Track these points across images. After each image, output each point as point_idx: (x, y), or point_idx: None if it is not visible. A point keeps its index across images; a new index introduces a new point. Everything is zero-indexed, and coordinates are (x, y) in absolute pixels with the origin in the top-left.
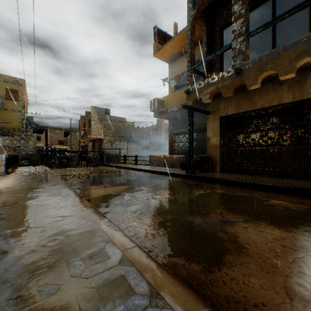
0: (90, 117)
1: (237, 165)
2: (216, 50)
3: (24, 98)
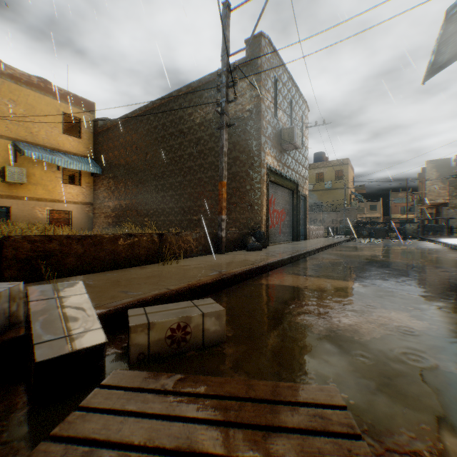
0: (424, 176)
1: None
2: None
3: (343, 179)
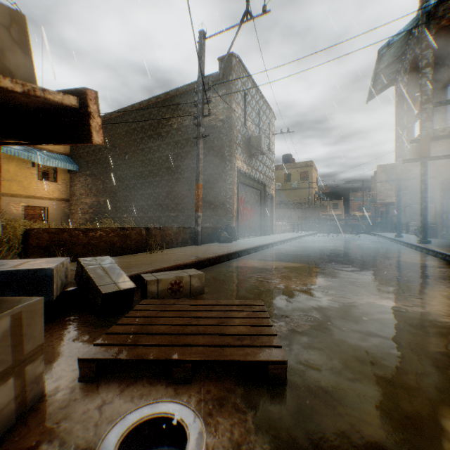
0: (375, 178)
1: (447, 231)
2: (437, 112)
3: (308, 180)
